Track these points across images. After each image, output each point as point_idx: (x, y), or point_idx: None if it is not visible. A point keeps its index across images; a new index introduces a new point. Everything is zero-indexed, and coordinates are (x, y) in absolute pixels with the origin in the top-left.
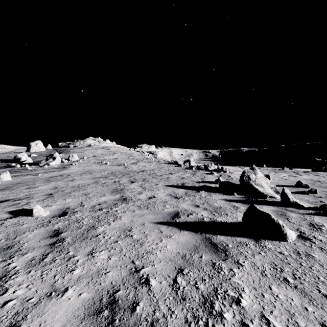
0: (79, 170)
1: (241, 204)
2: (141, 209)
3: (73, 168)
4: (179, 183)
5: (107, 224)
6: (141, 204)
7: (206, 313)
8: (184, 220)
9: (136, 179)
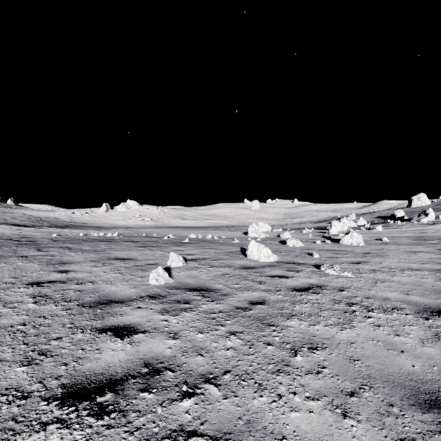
0: None
1: None
2: None
3: None
4: None
5: (409, 245)
6: None
7: (405, 252)
8: None
9: None
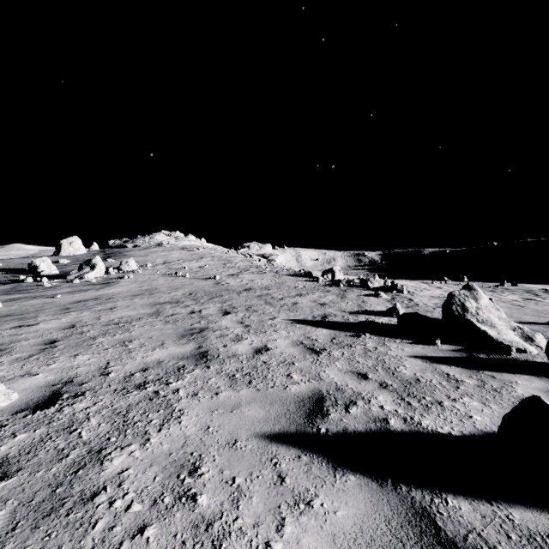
0: (134, 288)
1: (462, 369)
2: (234, 385)
3: (123, 285)
4: (317, 316)
5: (140, 441)
6: (236, 370)
7: None
8: (340, 428)
9: (233, 307)
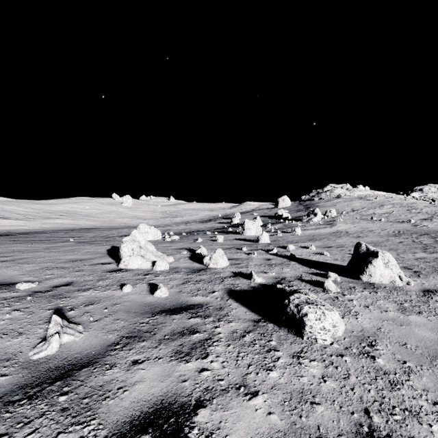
0: (351, 227)
1: None
2: None
3: (341, 225)
4: None
5: None
6: None
7: None
8: None
9: None
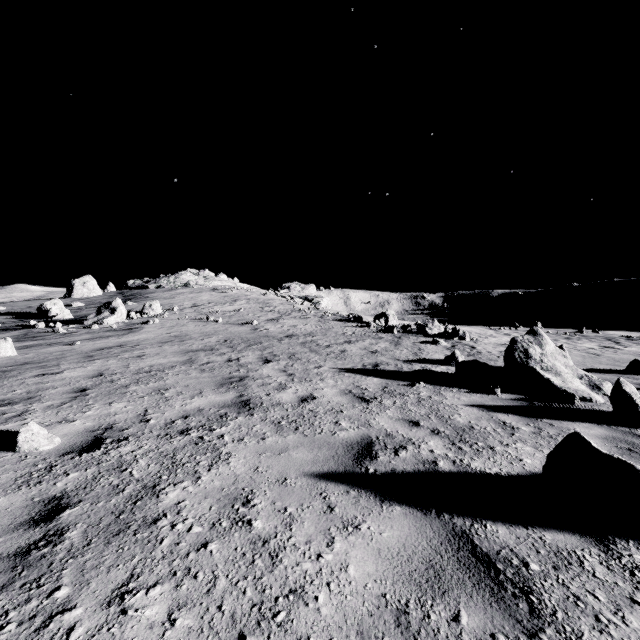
0: (161, 334)
1: (519, 417)
2: (281, 431)
3: (148, 331)
4: (367, 364)
5: (191, 479)
6: (282, 417)
7: None
8: (389, 469)
9: (274, 355)
